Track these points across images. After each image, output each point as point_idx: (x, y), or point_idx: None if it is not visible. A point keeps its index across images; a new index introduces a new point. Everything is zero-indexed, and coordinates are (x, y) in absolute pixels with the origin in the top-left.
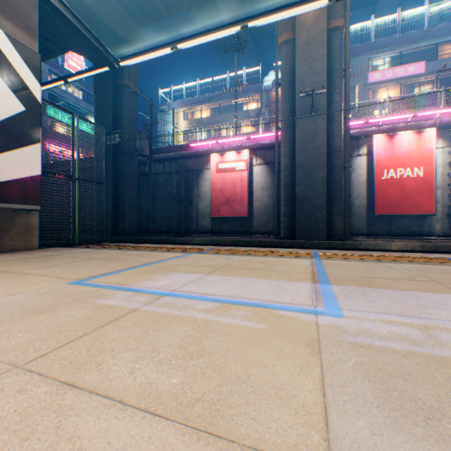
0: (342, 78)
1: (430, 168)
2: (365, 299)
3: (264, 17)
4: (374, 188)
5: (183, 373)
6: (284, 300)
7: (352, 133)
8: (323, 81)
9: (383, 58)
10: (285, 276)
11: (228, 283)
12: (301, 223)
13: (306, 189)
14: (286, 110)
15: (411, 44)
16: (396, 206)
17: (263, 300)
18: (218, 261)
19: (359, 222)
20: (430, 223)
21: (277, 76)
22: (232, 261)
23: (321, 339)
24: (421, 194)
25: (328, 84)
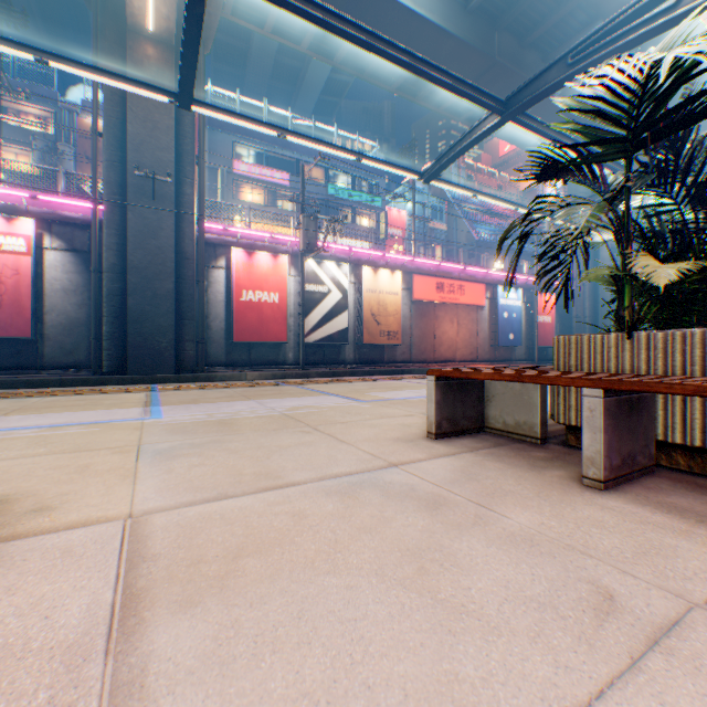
0: (198, 166)
1: (286, 296)
2: (186, 409)
3: (81, 68)
4: (234, 310)
5: (47, 448)
6: (117, 418)
7: (211, 238)
8: (171, 162)
9: (252, 149)
10: (116, 406)
11: (46, 418)
12: (140, 351)
13: (147, 303)
14: (114, 181)
15: (278, 148)
16: (256, 332)
17: (95, 420)
18: (4, 405)
19: (218, 350)
20: (286, 352)
21: (97, 119)
22: (33, 403)
23: (146, 426)
24: (278, 321)
25: (178, 167)
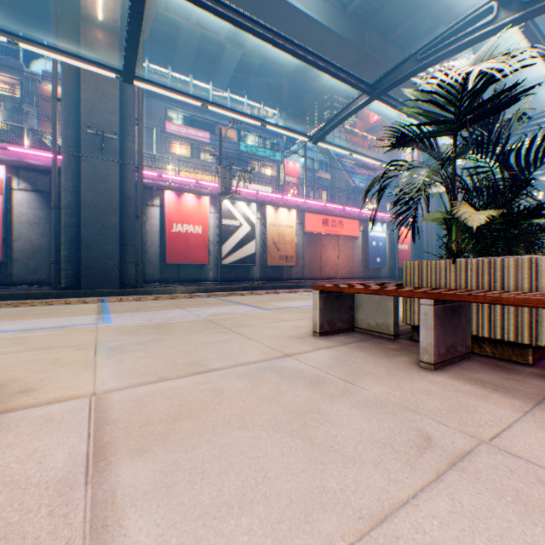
0: (138, 126)
1: (207, 228)
2: (131, 316)
3: (45, 49)
4: (167, 239)
5: (24, 346)
6: (76, 323)
7: (148, 183)
8: (116, 123)
9: (180, 113)
10: (75, 314)
11: (19, 323)
12: (91, 271)
13: (97, 233)
14: (70, 136)
15: (201, 113)
16: (184, 256)
17: (60, 325)
18: None
19: (154, 270)
20: (208, 271)
21: (56, 88)
22: (7, 312)
23: (100, 329)
24: (201, 247)
25: (122, 127)
